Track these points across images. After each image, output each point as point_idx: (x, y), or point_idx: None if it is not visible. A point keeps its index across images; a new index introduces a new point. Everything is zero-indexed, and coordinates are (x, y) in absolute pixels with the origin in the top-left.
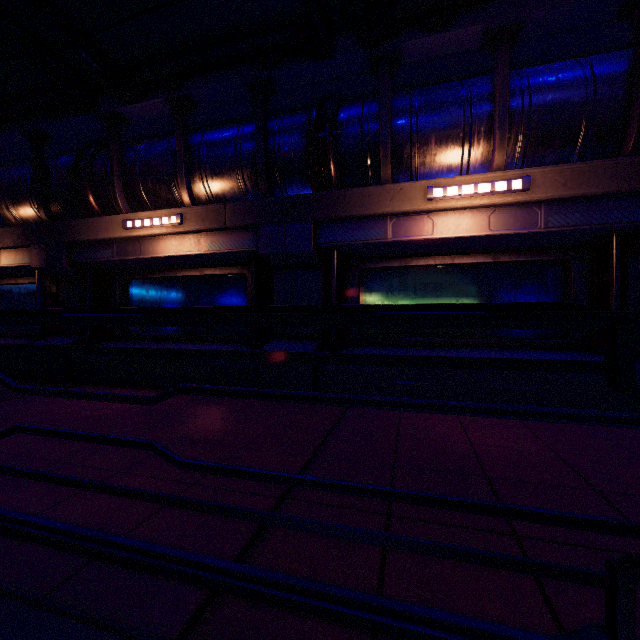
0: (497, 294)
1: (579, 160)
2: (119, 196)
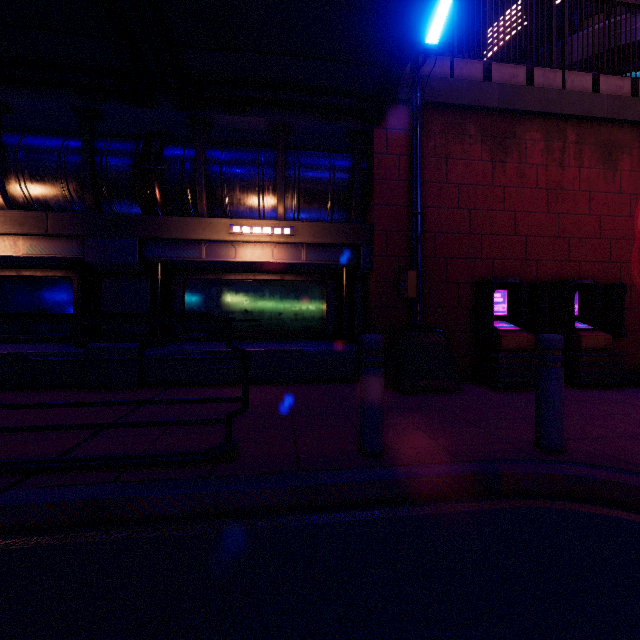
0: (286, 302)
1: (331, 218)
2: None
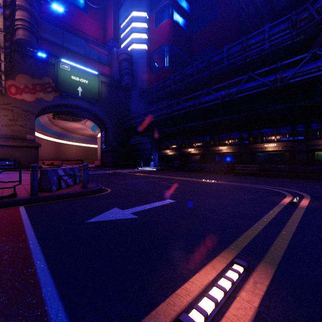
0: None
1: None
2: (259, 140)
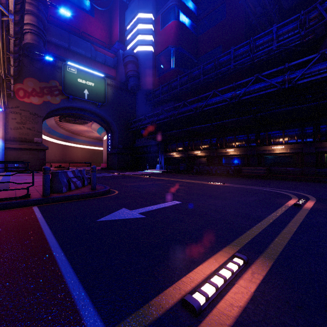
0: None
1: None
2: (267, 142)
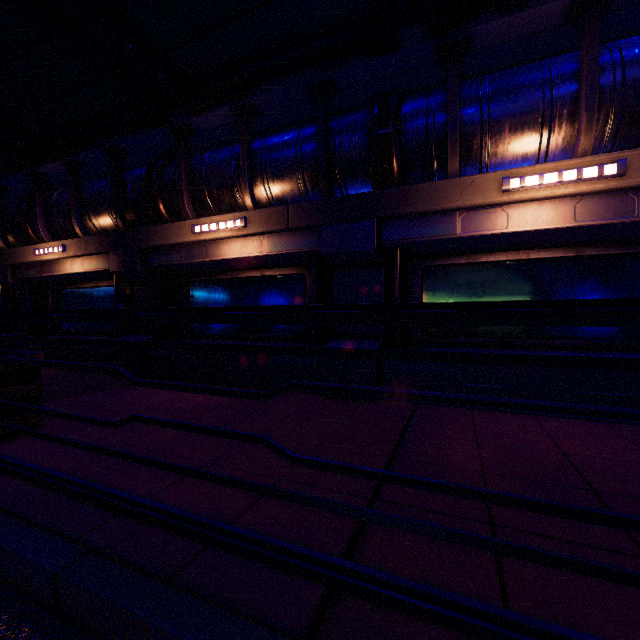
0: (580, 291)
1: None
2: (187, 203)
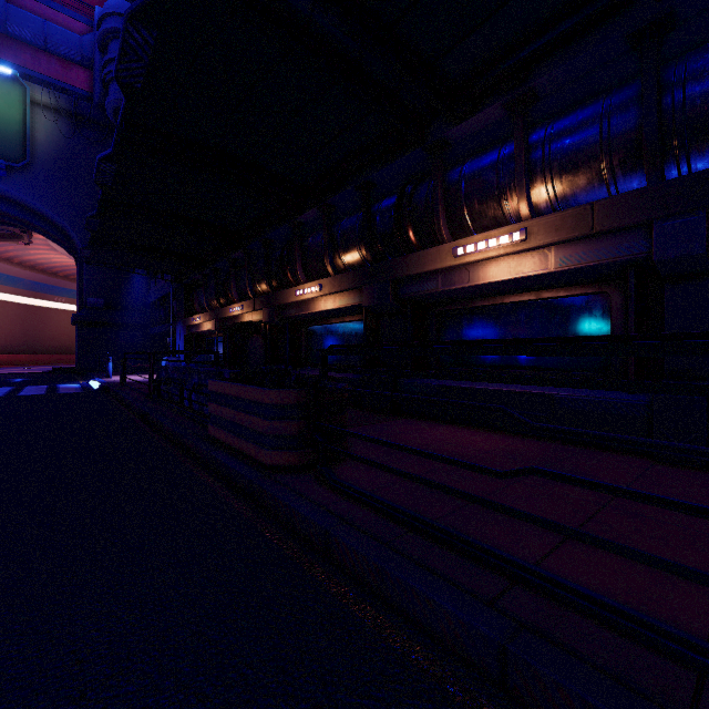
0: None
1: None
2: (442, 225)
